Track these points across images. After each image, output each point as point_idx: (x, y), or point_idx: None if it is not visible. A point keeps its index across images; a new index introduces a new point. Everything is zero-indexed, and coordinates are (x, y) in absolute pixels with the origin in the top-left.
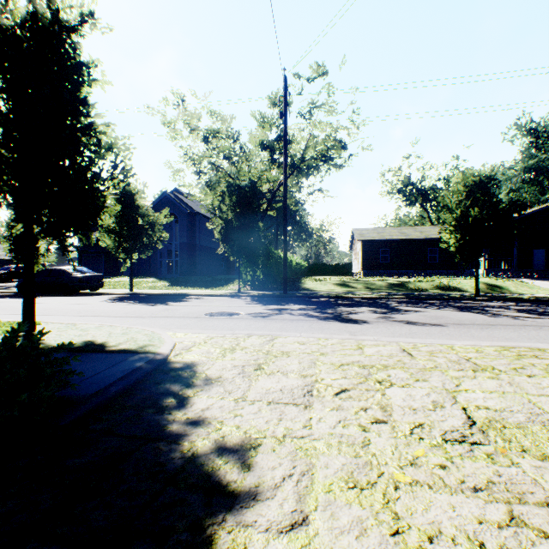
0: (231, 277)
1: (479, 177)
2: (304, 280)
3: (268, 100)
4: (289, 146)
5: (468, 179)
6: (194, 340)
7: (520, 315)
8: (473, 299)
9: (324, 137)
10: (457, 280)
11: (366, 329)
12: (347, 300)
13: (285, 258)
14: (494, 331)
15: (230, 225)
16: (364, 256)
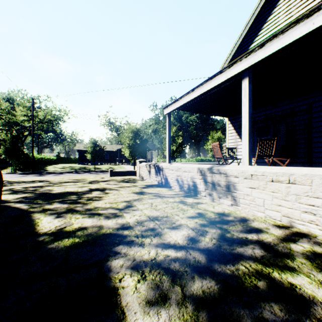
0: (5, 165)
1: (93, 140)
2: (46, 167)
3: (26, 100)
4: (36, 120)
5: (91, 141)
6: (4, 179)
7: (86, 173)
8: (93, 171)
9: (54, 114)
10: (104, 166)
11: (44, 177)
12: (54, 173)
13: (33, 160)
14: (68, 176)
15: (8, 148)
16: (80, 156)
